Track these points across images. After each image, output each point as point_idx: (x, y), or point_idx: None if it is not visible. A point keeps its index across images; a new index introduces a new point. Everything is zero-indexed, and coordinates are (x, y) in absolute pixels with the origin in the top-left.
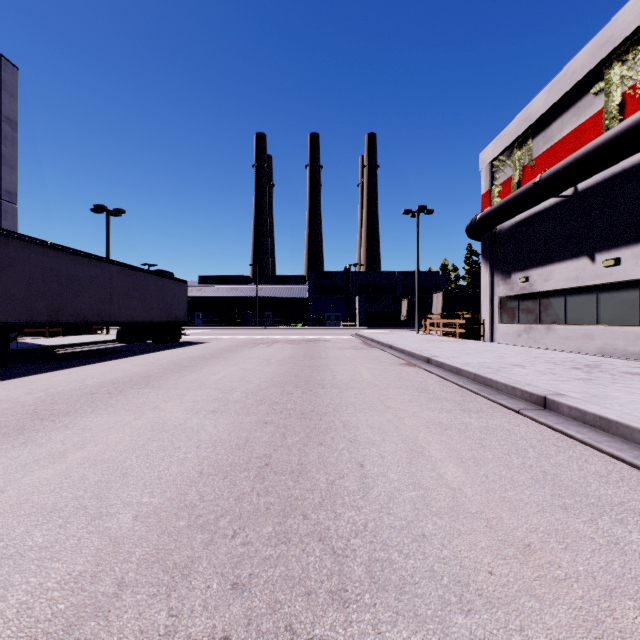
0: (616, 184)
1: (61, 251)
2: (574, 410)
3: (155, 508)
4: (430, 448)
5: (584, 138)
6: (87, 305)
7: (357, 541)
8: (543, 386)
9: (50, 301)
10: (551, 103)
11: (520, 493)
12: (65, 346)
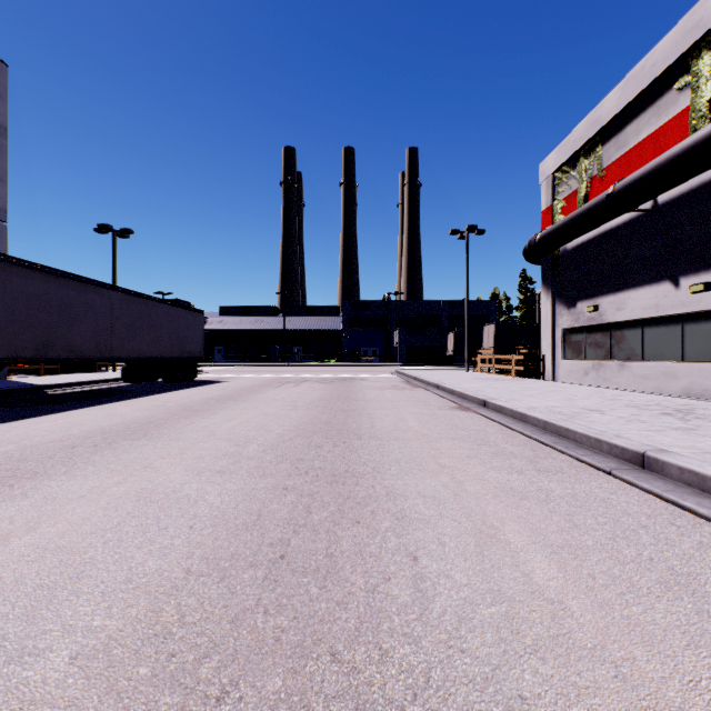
0: (706, 195)
1: (51, 274)
2: (688, 473)
3: (108, 639)
4: (505, 529)
5: (666, 142)
6: (83, 338)
7: (417, 710)
8: (636, 438)
9: (37, 333)
10: (625, 102)
11: (650, 609)
12: (60, 386)
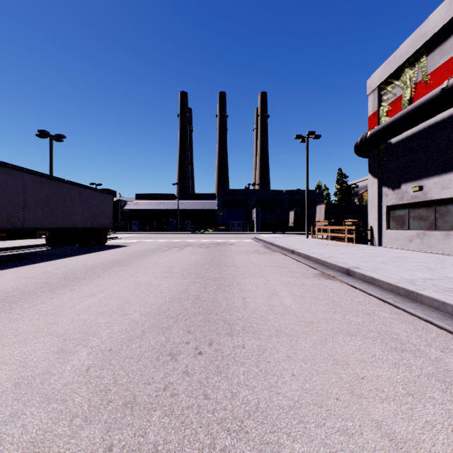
0: None
1: None
2: None
3: None
4: None
5: None
6: None
7: None
8: None
9: None
10: None
11: None
12: None
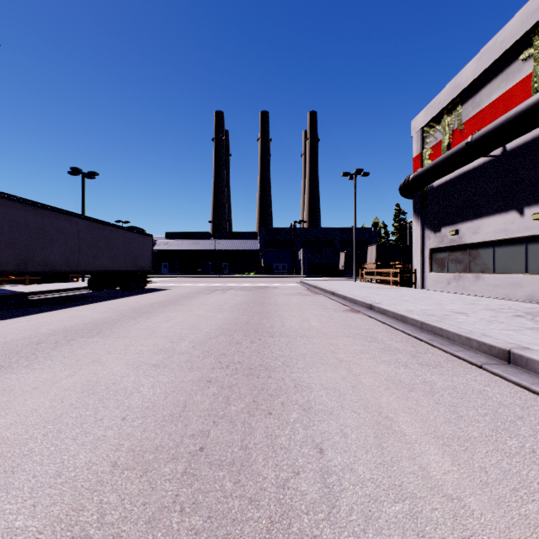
0: None
1: (29, 205)
2: None
3: None
4: (399, 420)
5: (513, 101)
6: (55, 255)
7: None
8: (499, 337)
9: (18, 251)
10: (480, 71)
11: None
12: (39, 293)
